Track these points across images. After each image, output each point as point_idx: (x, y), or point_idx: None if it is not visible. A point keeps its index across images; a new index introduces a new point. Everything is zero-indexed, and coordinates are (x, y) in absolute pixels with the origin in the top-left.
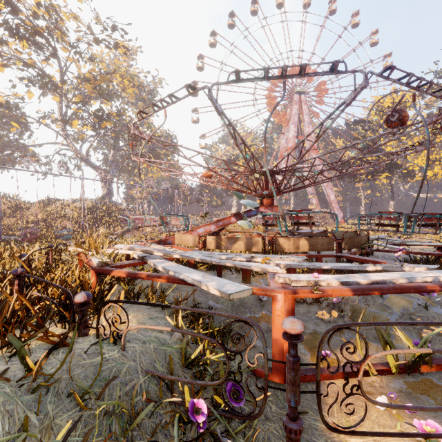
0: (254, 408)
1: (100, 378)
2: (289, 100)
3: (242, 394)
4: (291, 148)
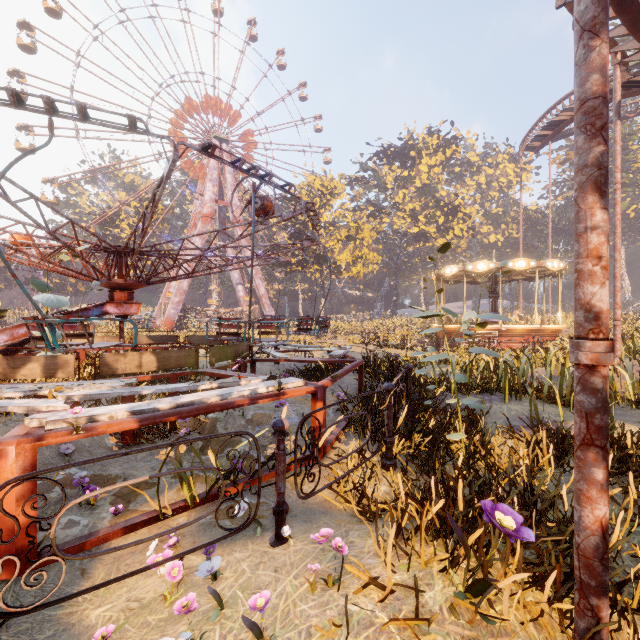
0: None
1: None
2: None
3: None
4: (207, 215)
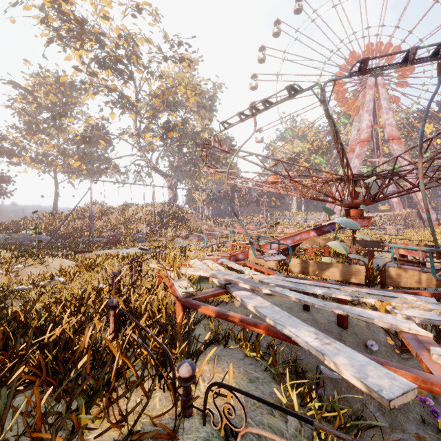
0: None
1: None
2: (361, 85)
3: None
4: (364, 140)
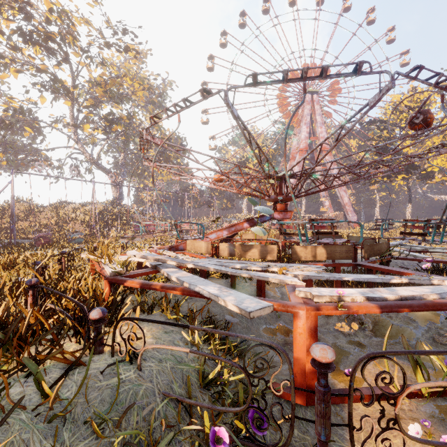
0: (280, 439)
1: (117, 402)
2: (300, 100)
3: (265, 421)
4: (303, 149)
